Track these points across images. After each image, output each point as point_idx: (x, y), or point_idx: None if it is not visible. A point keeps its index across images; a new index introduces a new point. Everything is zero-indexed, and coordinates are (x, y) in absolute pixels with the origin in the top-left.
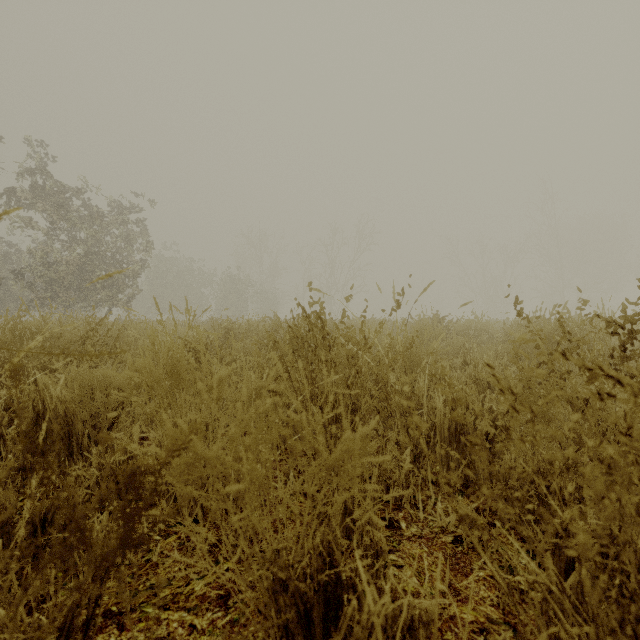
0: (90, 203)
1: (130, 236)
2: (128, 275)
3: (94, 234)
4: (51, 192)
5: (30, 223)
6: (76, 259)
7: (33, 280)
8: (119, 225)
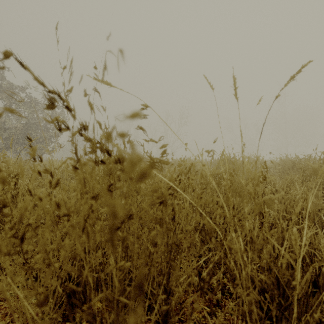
0: (30, 95)
1: (53, 114)
2: (52, 135)
3: (31, 112)
4: (6, 88)
5: None
6: (20, 126)
7: None
8: None
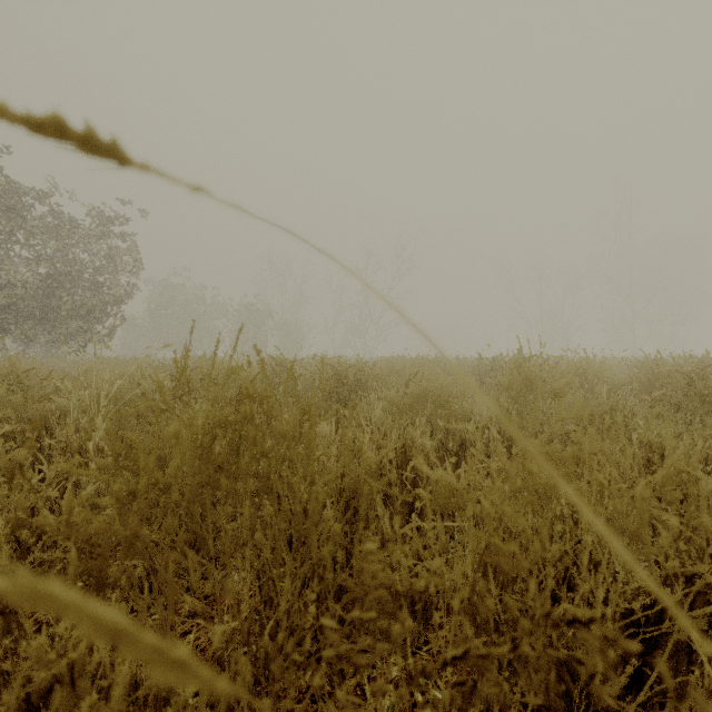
0: (59, 210)
1: (111, 252)
2: (107, 301)
3: (60, 248)
4: (3, 193)
5: None
6: (35, 280)
7: None
8: (98, 238)
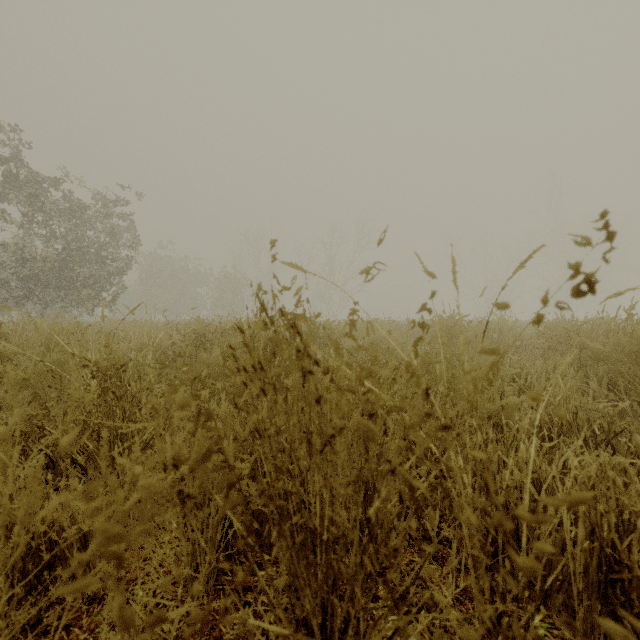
0: (71, 195)
1: (115, 231)
2: (112, 272)
3: (73, 228)
4: (26, 182)
5: (4, 216)
6: (53, 255)
7: (7, 277)
8: (103, 219)
